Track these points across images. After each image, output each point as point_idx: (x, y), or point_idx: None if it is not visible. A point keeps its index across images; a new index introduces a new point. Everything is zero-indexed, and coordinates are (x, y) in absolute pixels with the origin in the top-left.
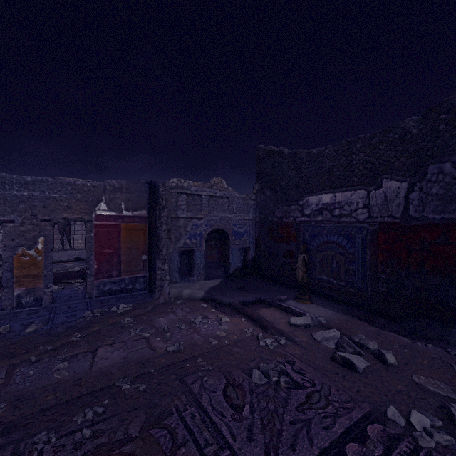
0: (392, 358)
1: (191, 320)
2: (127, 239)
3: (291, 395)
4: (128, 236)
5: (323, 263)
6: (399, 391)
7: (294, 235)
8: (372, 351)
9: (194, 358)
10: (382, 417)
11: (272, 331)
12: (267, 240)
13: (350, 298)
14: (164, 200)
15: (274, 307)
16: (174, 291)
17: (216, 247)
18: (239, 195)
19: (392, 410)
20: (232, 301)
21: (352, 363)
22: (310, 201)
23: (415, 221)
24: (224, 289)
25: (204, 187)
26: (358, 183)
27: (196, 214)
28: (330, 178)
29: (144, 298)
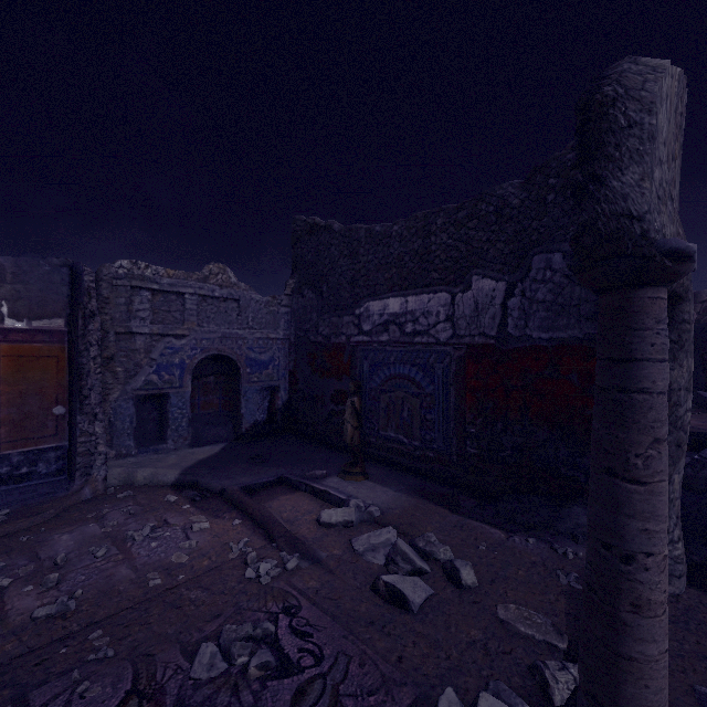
0: (471, 576)
1: (127, 535)
2: (15, 375)
3: (265, 696)
4: (19, 370)
5: (390, 410)
6: (472, 643)
7: (348, 365)
8: (442, 564)
9: (90, 628)
10: None
11: (279, 543)
12: (308, 374)
13: (428, 467)
14: (94, 299)
15: (303, 491)
16: (120, 472)
17: (218, 387)
18: (259, 297)
19: (448, 697)
20: (227, 485)
21: (403, 596)
22: (371, 309)
23: (516, 343)
24: (225, 462)
25: (189, 279)
26: (439, 281)
27: (172, 328)
28: (400, 272)
29: (51, 493)
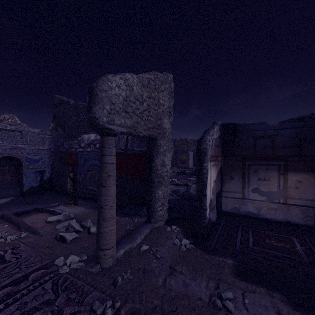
0: (95, 229)
1: None
2: None
3: None
4: None
5: (91, 178)
6: (83, 247)
7: (75, 161)
8: (88, 228)
9: None
10: (51, 265)
11: (21, 229)
12: (59, 165)
13: None
14: None
15: (45, 212)
16: None
17: (10, 171)
18: (33, 130)
19: (60, 258)
20: (6, 213)
21: (64, 238)
22: (84, 138)
23: (130, 152)
24: (10, 205)
25: None
26: None
27: None
28: None
29: None
